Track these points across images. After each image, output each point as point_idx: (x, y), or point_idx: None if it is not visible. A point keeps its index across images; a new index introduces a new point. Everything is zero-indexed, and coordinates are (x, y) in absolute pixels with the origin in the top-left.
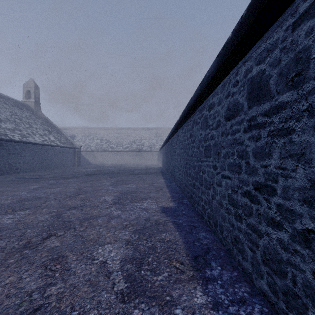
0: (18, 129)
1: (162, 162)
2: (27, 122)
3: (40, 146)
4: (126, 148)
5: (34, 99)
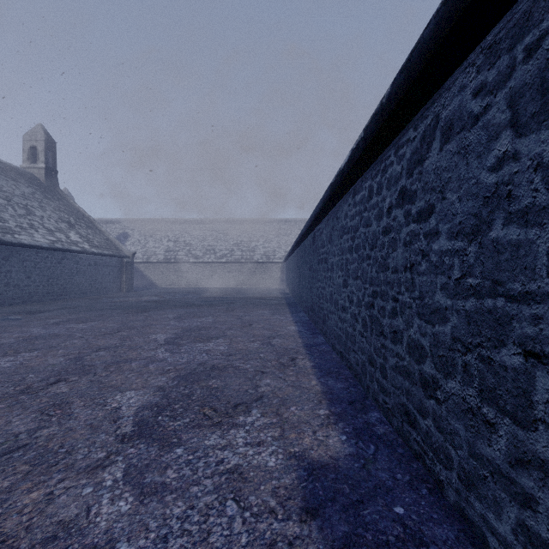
0: None
1: (289, 283)
2: (22, 205)
3: (44, 253)
4: (221, 258)
5: (44, 163)
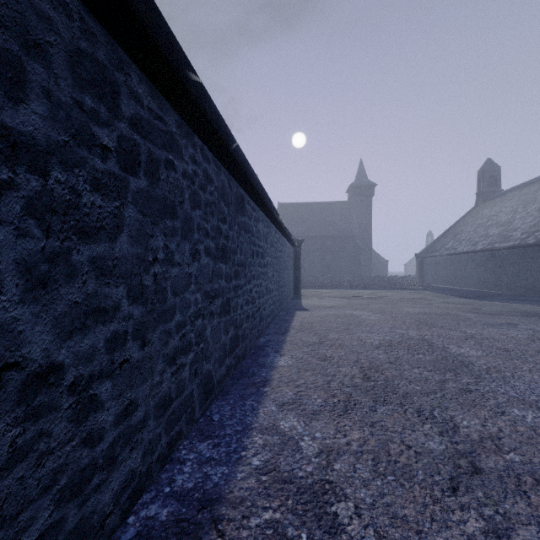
0: None
1: None
2: None
3: None
4: None
5: None
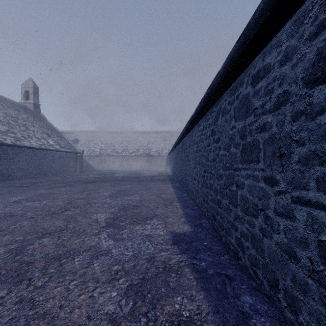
0: (12, 132)
1: (170, 168)
2: (23, 125)
3: (36, 151)
4: (132, 153)
5: (33, 100)
